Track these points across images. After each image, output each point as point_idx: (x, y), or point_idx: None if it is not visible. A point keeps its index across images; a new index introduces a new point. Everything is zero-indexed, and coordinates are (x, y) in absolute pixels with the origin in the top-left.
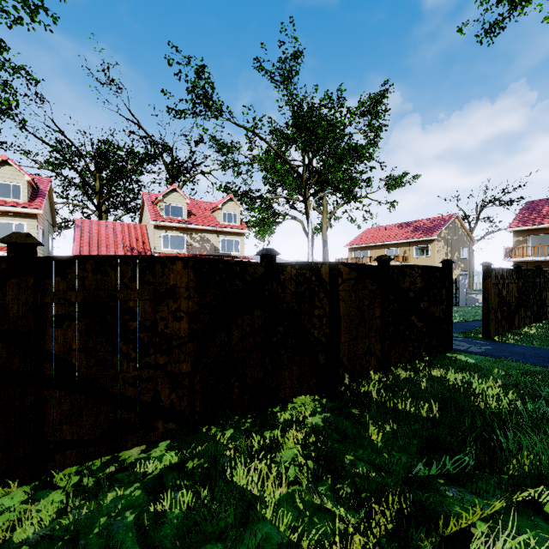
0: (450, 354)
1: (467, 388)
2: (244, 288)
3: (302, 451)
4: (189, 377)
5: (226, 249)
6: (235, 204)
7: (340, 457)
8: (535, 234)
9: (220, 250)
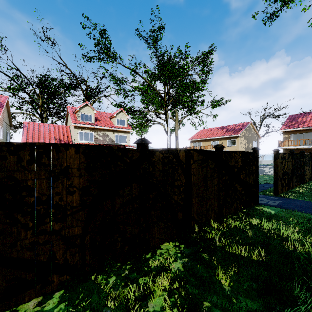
0: (258, 207)
1: (279, 234)
2: (124, 168)
3: (170, 308)
4: (80, 237)
5: (118, 141)
6: (124, 114)
7: (200, 306)
8: (295, 133)
9: (115, 141)
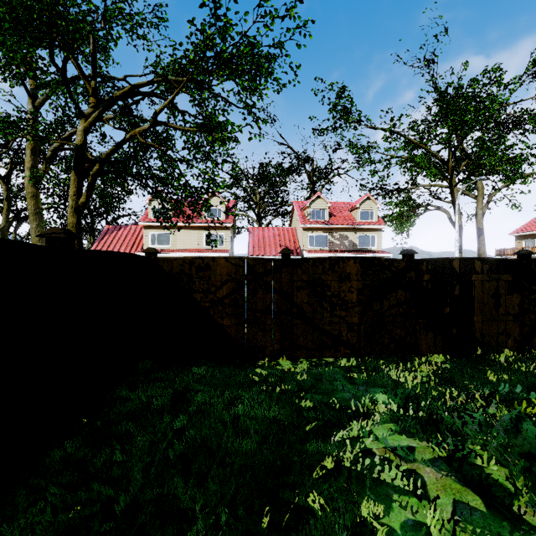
0: None
1: None
2: (391, 276)
3: (431, 368)
4: (357, 326)
5: (363, 244)
6: (372, 202)
7: (459, 379)
8: None
9: (357, 245)
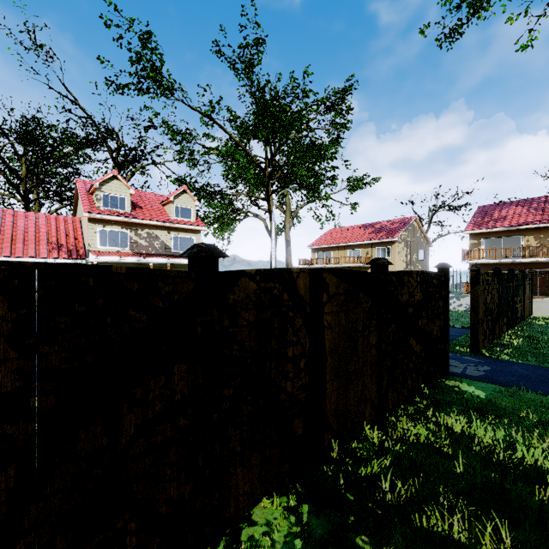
0: (450, 382)
1: (519, 462)
2: (148, 325)
3: None
4: None
5: (178, 247)
6: (189, 197)
7: None
8: (489, 237)
9: (171, 248)
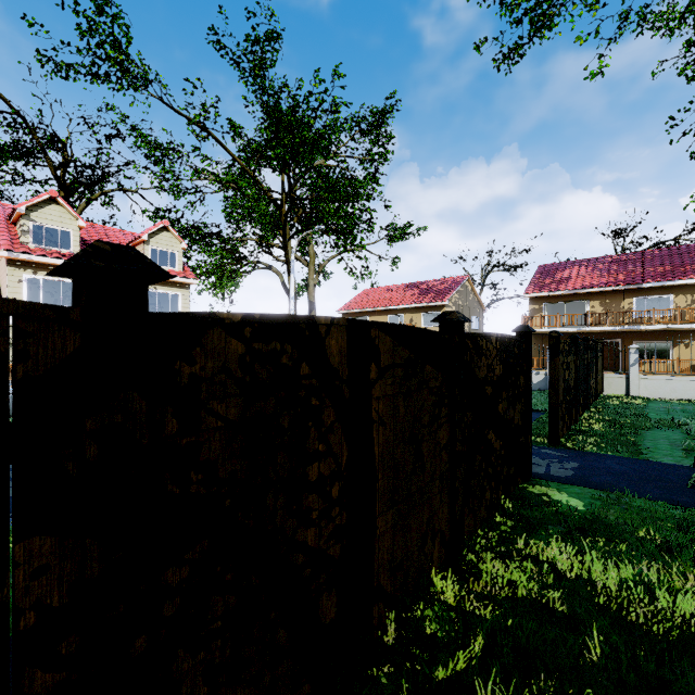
0: (534, 488)
1: (671, 625)
2: None
3: None
4: None
5: (156, 307)
6: (173, 237)
7: None
8: (551, 302)
9: None
